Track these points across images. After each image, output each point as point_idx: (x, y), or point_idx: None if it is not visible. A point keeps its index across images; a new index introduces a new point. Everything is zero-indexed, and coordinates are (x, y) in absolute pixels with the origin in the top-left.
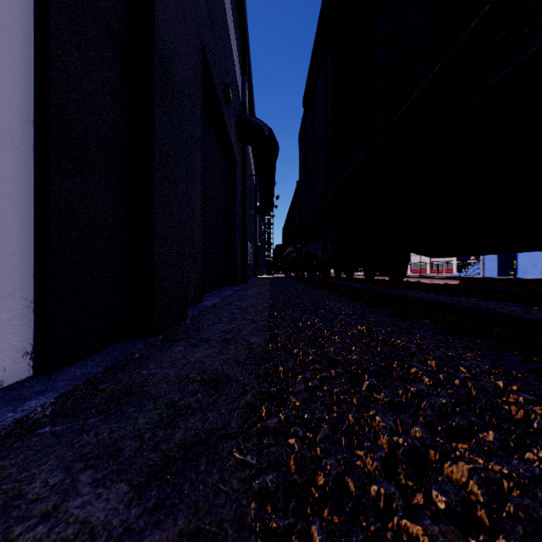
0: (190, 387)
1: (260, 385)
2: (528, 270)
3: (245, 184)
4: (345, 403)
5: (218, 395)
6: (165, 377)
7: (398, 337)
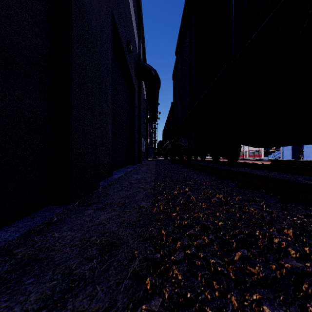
0: (89, 252)
1: (146, 250)
2: (310, 155)
3: (140, 103)
4: (225, 281)
5: (110, 262)
6: (71, 240)
7: (250, 205)
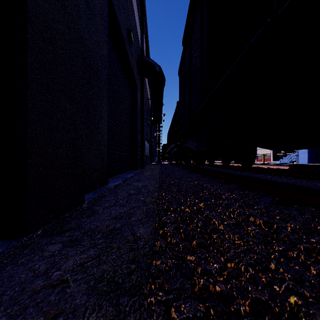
0: None
1: None
2: None
3: (143, 103)
4: None
5: None
6: None
7: None
